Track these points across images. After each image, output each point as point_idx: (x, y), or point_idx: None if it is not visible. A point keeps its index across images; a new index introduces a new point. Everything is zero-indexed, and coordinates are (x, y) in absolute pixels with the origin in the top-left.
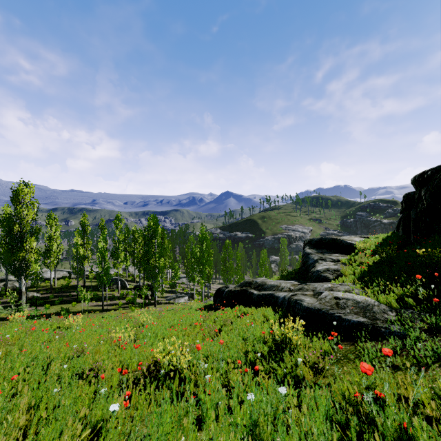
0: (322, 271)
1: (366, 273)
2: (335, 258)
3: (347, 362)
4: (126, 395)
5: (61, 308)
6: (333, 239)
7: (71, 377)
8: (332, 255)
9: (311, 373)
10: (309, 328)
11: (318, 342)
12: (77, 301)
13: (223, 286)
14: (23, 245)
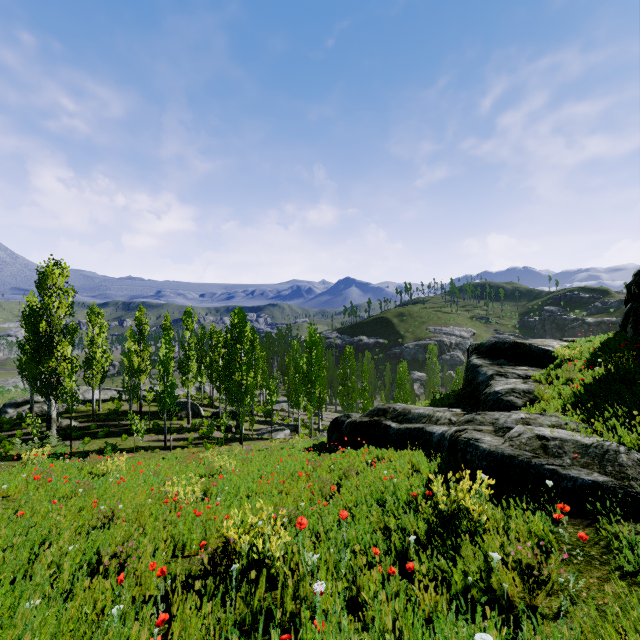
0: (504, 392)
1: (586, 397)
2: (522, 372)
3: (588, 563)
4: (159, 621)
5: (106, 443)
6: (517, 343)
7: (79, 569)
8: (516, 368)
9: (517, 583)
10: (494, 489)
11: (519, 517)
12: (129, 433)
13: (342, 416)
14: (52, 351)
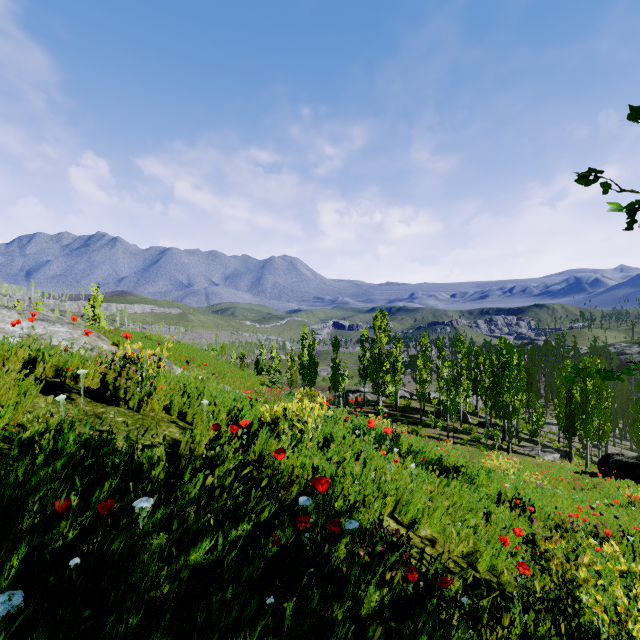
0: None
1: None
2: None
3: None
4: None
5: (411, 428)
6: None
7: None
8: None
9: None
10: None
11: None
12: (421, 425)
13: (614, 453)
14: (381, 366)
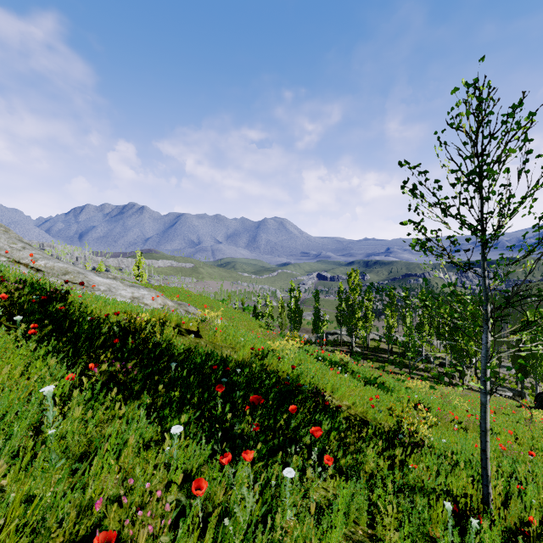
0: None
1: None
2: None
3: None
4: None
5: (379, 365)
6: None
7: None
8: None
9: None
10: None
11: None
12: (388, 363)
13: None
14: (354, 314)
